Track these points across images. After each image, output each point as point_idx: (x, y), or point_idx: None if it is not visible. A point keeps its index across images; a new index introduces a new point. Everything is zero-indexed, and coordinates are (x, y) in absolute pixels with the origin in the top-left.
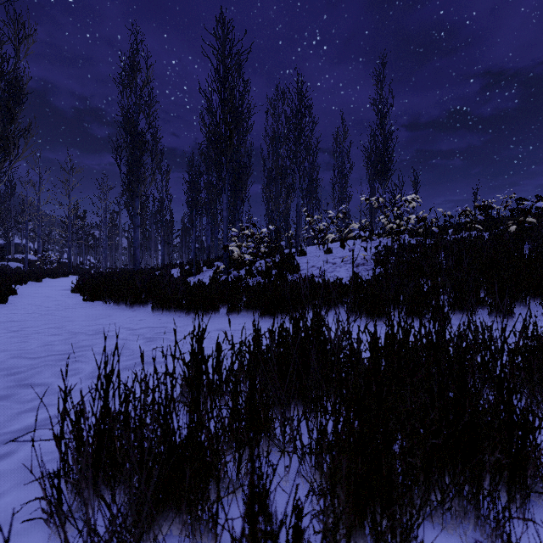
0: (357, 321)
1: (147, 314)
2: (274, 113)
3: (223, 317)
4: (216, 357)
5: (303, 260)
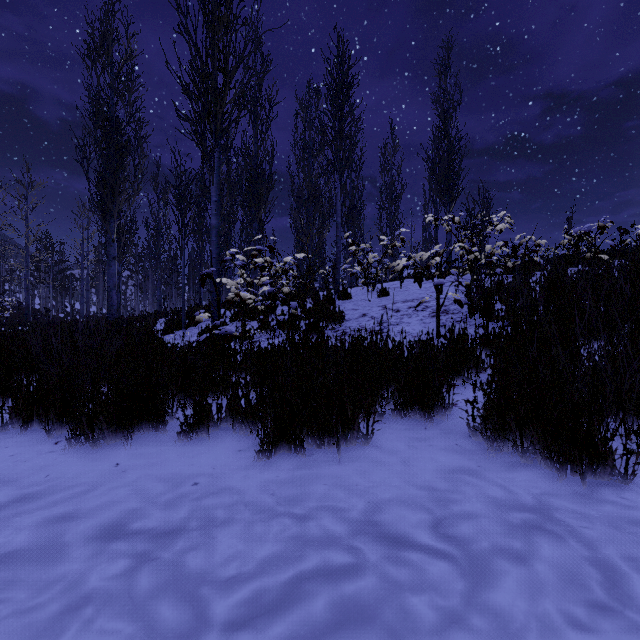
0: (514, 460)
1: None
2: (305, 116)
3: (168, 446)
4: None
5: (347, 306)
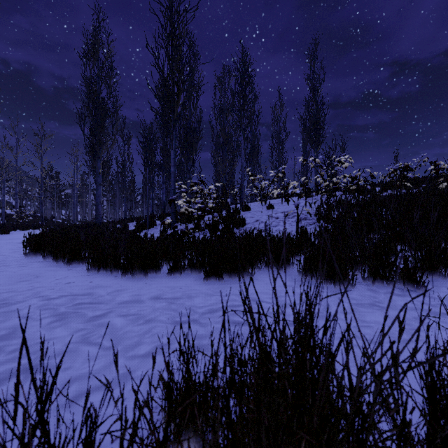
0: (313, 283)
1: (81, 274)
2: (221, 88)
3: (164, 278)
4: (85, 438)
5: (247, 215)
